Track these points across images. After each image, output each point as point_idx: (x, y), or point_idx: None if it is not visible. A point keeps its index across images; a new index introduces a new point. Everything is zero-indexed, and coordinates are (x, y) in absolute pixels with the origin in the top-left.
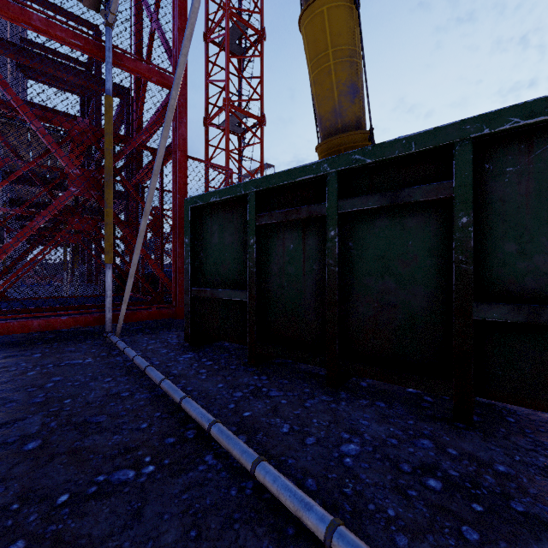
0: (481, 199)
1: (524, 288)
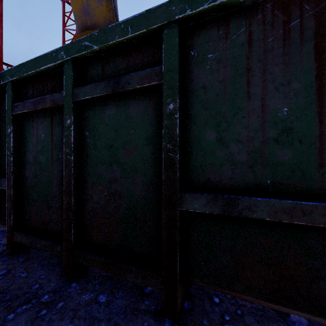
0: (188, 86)
1: (222, 178)
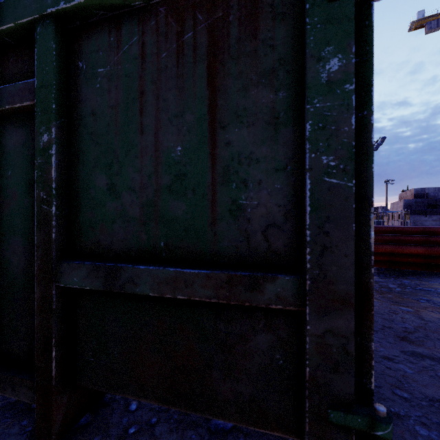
0: (76, 111)
1: (114, 239)
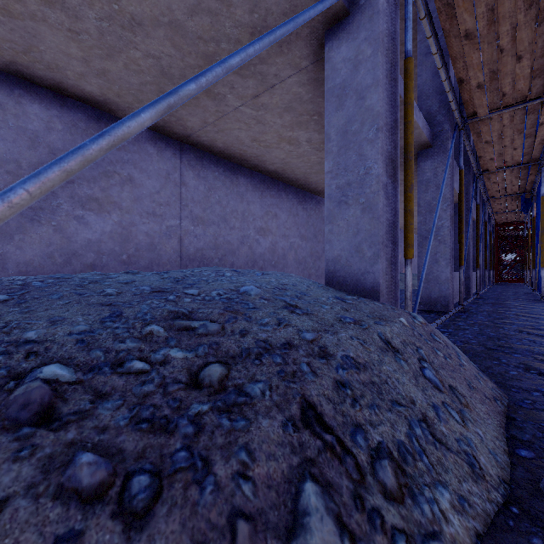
0: None
1: None
